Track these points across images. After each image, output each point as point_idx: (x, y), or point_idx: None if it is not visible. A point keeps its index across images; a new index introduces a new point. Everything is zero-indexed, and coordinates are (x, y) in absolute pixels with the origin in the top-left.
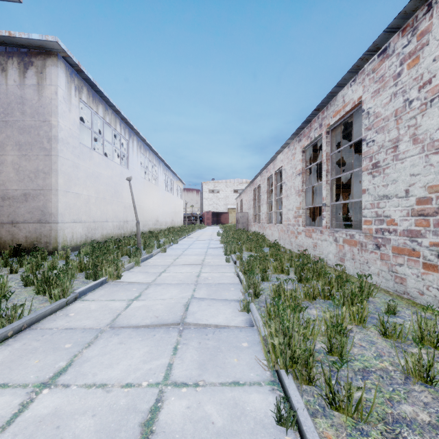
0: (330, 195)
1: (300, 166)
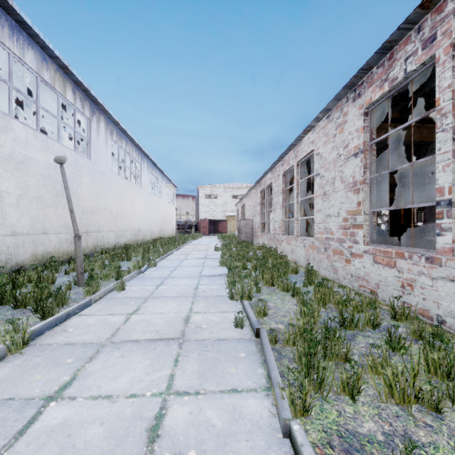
0: None
1: (360, 139)
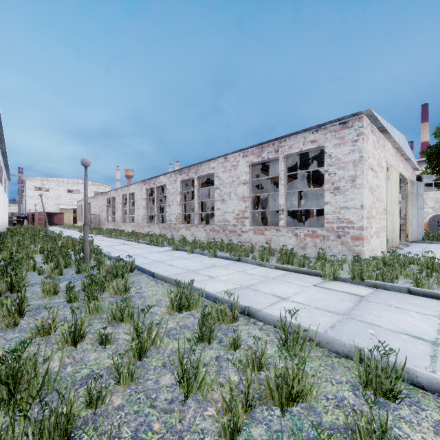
0: (158, 211)
1: (145, 196)
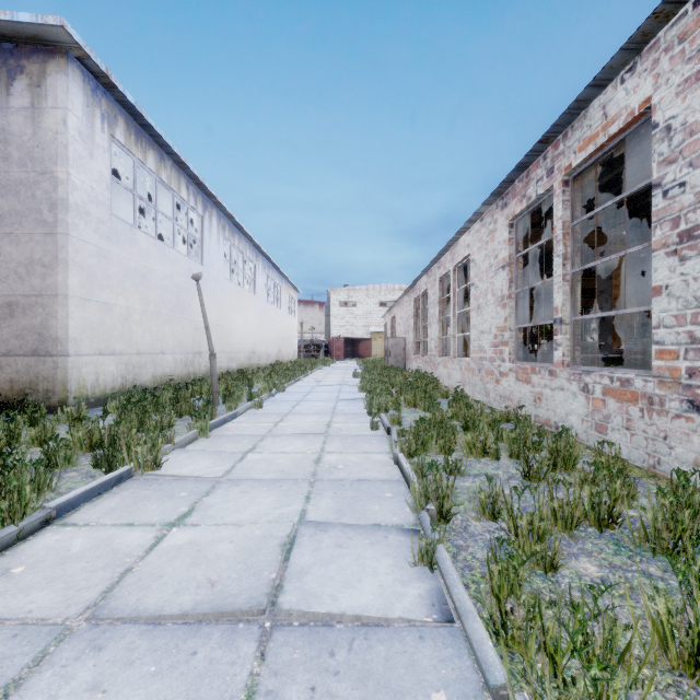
0: (572, 302)
1: (506, 252)
